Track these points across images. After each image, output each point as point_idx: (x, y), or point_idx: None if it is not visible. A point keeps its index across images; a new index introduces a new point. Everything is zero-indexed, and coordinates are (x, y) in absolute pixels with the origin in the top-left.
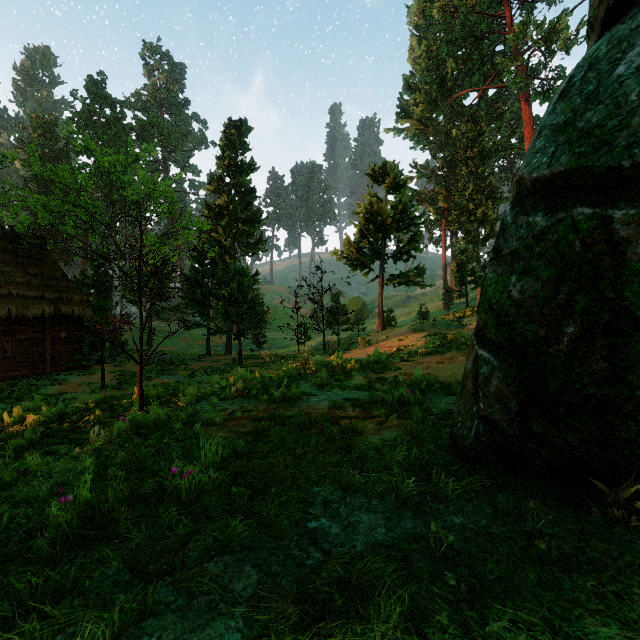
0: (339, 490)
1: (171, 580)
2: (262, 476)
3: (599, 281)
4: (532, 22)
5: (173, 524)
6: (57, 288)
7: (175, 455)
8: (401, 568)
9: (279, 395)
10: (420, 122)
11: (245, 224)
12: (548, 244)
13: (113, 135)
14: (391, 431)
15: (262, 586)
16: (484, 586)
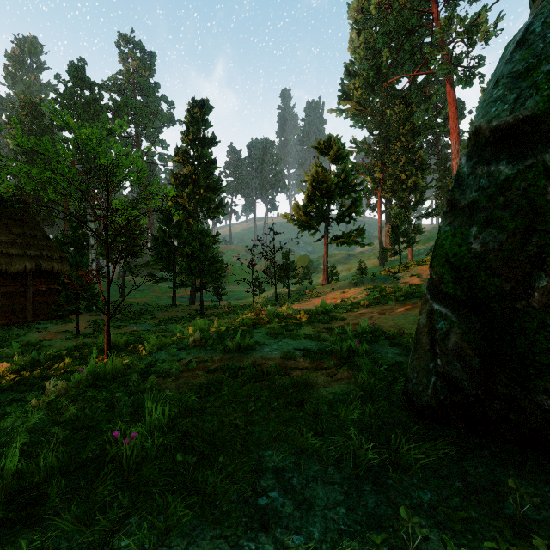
0: (292, 454)
1: None
2: (211, 437)
3: None
4: (456, 17)
5: (107, 502)
6: (38, 246)
7: (125, 410)
8: None
9: (233, 345)
10: (359, 104)
11: (207, 191)
12: (515, 193)
13: (92, 114)
14: (342, 384)
15: None
16: None
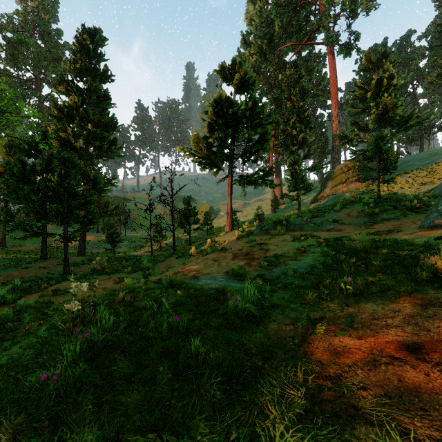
0: None
1: None
2: None
3: None
4: None
5: None
6: None
7: None
8: None
9: None
10: (253, 70)
11: (98, 127)
12: None
13: None
14: None
15: None
16: None
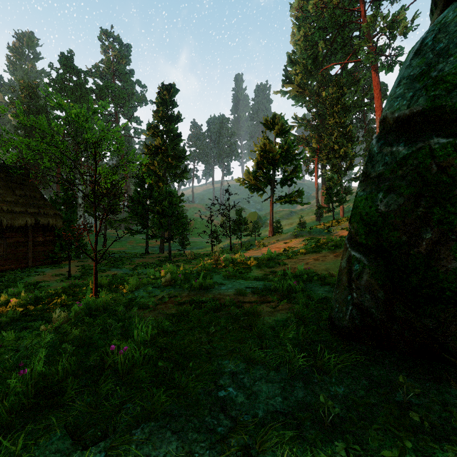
0: (243, 363)
1: (104, 446)
2: (183, 351)
3: (452, 197)
4: (380, 15)
5: (109, 394)
6: (37, 205)
7: (116, 333)
8: (296, 435)
9: (197, 284)
10: (299, 86)
11: (174, 159)
12: (409, 168)
13: (79, 95)
14: (282, 313)
15: (180, 452)
16: (368, 453)
